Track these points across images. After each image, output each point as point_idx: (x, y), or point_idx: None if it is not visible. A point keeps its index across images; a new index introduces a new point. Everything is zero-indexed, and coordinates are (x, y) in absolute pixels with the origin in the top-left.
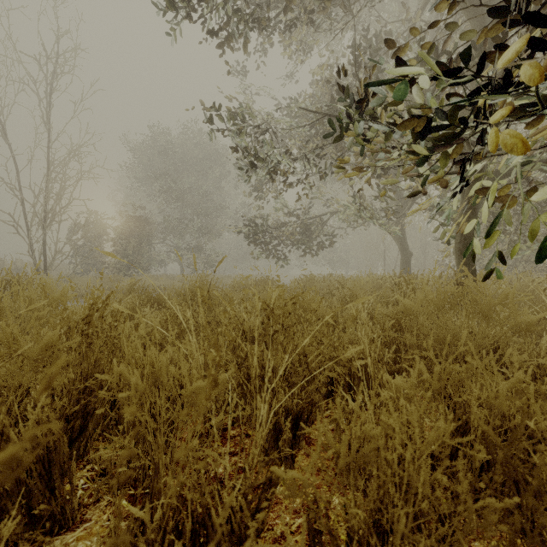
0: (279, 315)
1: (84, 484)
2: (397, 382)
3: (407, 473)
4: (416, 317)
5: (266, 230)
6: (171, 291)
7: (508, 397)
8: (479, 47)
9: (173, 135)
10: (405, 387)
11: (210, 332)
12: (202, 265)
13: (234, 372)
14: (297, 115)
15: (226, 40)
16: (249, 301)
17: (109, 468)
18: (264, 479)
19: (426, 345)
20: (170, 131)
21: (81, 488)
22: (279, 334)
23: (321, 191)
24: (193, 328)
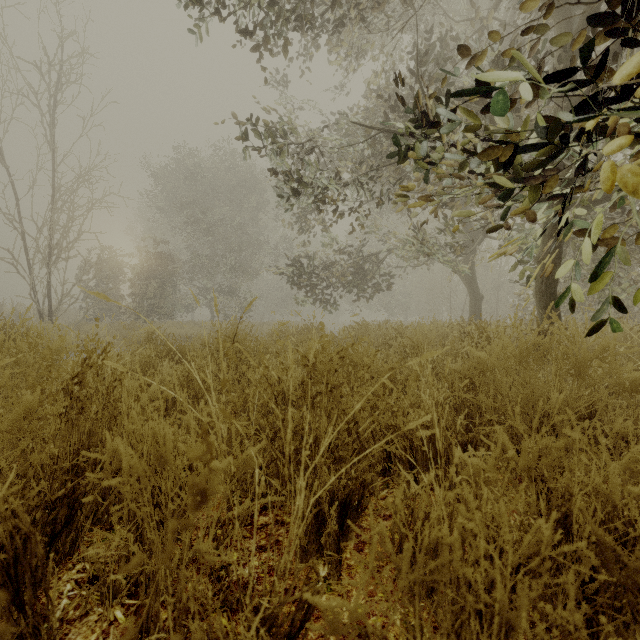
0: (323, 373)
1: (70, 590)
2: (473, 461)
3: (494, 596)
4: (493, 374)
5: (310, 269)
6: (197, 340)
7: (637, 492)
8: (564, 49)
9: (201, 157)
10: (484, 467)
11: (240, 392)
12: (236, 310)
13: (266, 444)
14: (347, 133)
15: (263, 41)
16: (285, 354)
17: (101, 572)
18: (299, 595)
19: (506, 409)
20: (198, 152)
21: (67, 596)
22: (322, 396)
23: (376, 223)
24: (219, 387)
